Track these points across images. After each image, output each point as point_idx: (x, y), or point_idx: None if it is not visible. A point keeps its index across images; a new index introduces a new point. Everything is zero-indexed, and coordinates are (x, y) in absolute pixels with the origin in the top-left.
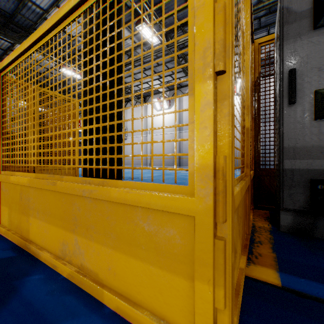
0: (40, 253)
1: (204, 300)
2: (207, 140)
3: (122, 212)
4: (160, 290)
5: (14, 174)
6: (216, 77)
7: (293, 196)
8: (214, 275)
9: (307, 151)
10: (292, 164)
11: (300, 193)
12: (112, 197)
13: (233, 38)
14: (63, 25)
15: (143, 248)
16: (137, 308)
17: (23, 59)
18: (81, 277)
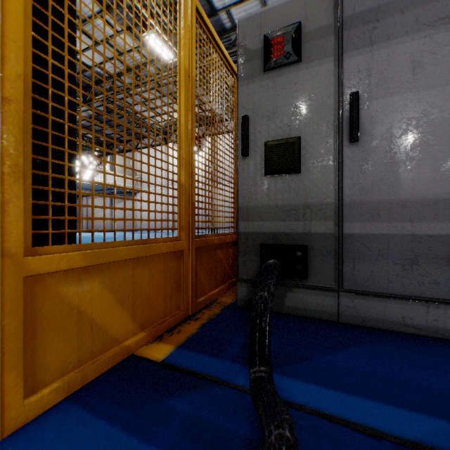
0: None
1: None
2: None
3: None
4: None
5: None
6: None
7: (247, 264)
8: None
9: (258, 211)
10: (246, 226)
11: (253, 260)
12: None
13: (16, 93)
14: None
15: None
16: None
17: None
18: None
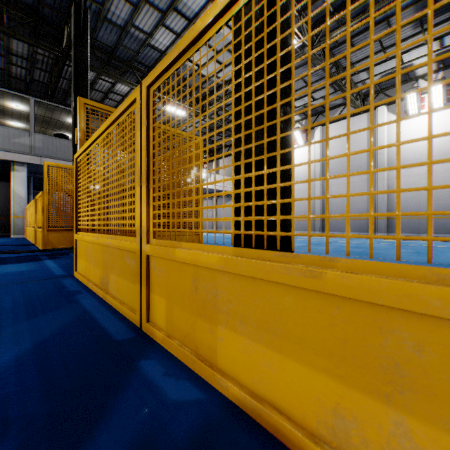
0: (260, 409)
1: None
2: None
3: None
4: None
5: (179, 246)
6: None
7: None
8: None
9: None
10: None
11: None
12: None
13: None
14: None
15: None
16: None
17: (200, 46)
18: None
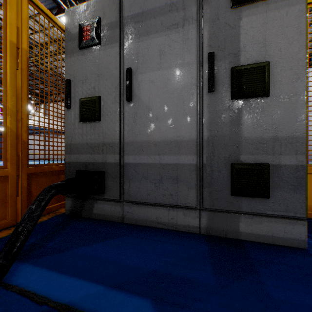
0: None
1: None
2: None
3: None
4: None
5: None
6: None
7: None
8: None
9: (77, 147)
10: (69, 158)
11: None
12: None
13: None
14: None
15: None
16: None
17: None
18: None
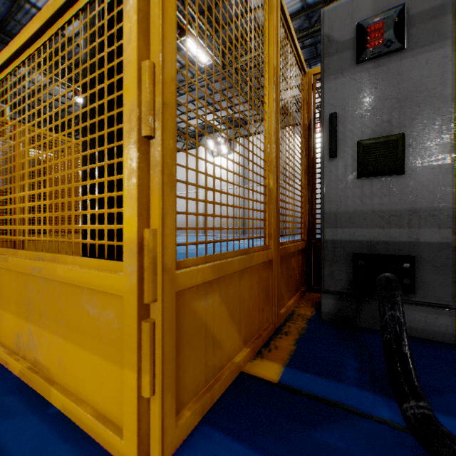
0: None
1: (130, 389)
2: (132, 212)
3: (71, 294)
4: (102, 383)
5: None
6: (147, 141)
7: (335, 274)
8: (139, 360)
9: (349, 217)
10: (334, 234)
11: (342, 271)
12: (58, 275)
13: (170, 97)
14: (19, 61)
15: (88, 335)
16: (81, 405)
17: None
18: (32, 374)
